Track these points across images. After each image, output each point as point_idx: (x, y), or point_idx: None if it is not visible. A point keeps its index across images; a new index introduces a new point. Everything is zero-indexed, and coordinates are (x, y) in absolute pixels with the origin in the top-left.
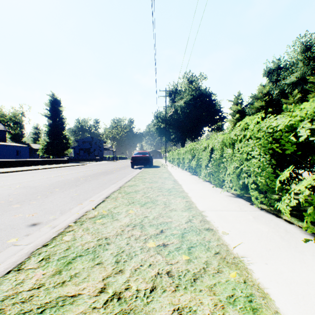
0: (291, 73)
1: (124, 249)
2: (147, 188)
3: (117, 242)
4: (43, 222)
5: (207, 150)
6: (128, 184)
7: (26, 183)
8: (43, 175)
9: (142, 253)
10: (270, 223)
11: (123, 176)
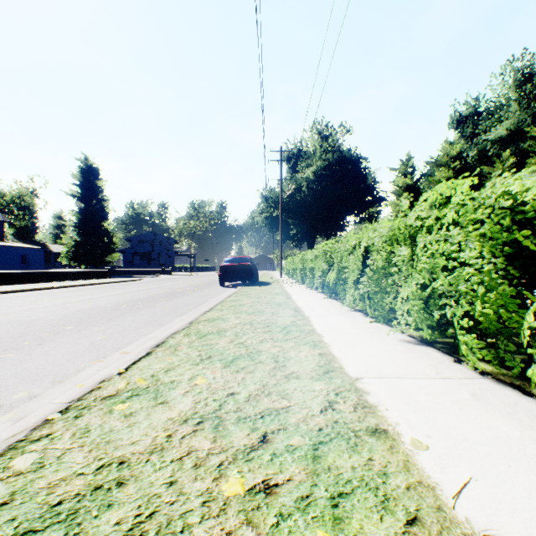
0: (497, 122)
1: (158, 506)
2: (244, 324)
3: (146, 477)
4: (2, 405)
5: (359, 252)
6: (208, 317)
7: (16, 315)
8: (57, 299)
9: (205, 521)
10: (517, 413)
11: (203, 300)
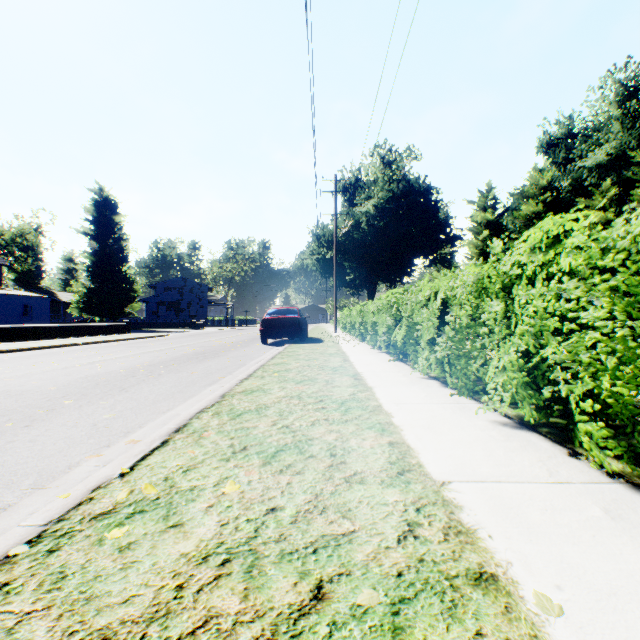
0: (595, 145)
1: None
2: (290, 398)
3: None
4: None
5: (435, 305)
6: (245, 388)
7: (4, 383)
8: (60, 361)
9: None
10: None
11: (240, 363)
